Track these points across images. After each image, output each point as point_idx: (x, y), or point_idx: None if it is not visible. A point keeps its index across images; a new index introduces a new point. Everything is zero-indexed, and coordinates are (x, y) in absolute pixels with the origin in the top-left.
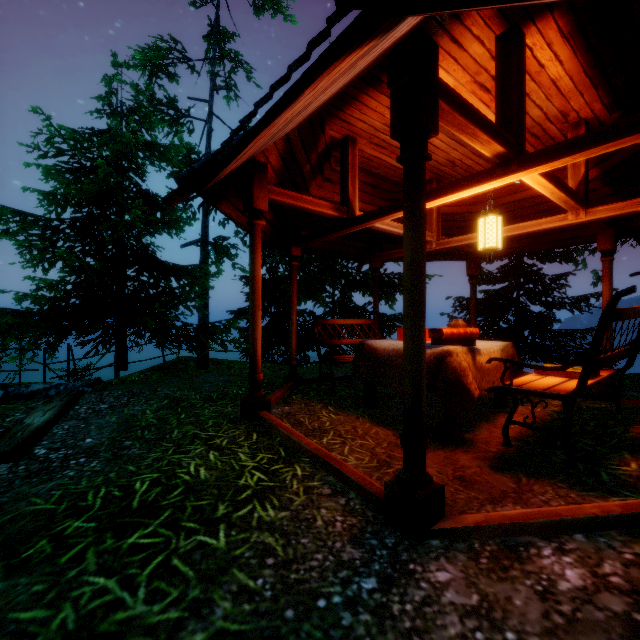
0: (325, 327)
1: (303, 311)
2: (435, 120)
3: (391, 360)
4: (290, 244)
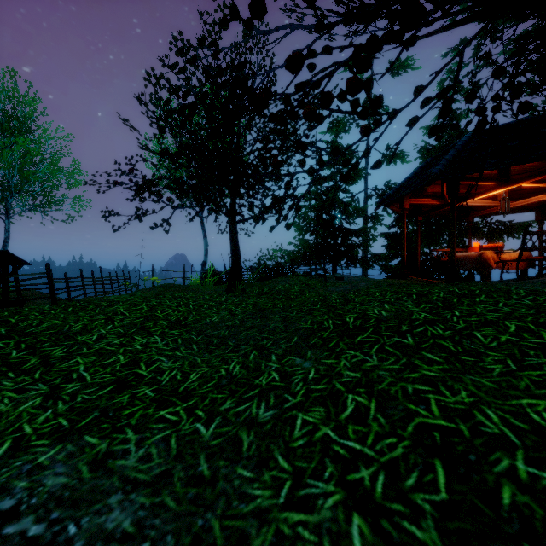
0: (442, 263)
1: (425, 253)
2: (458, 189)
3: (462, 259)
4: (417, 216)
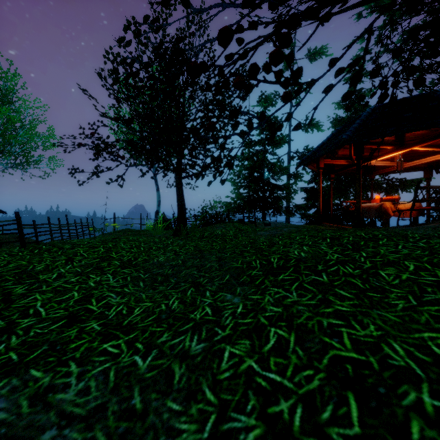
0: (349, 212)
1: (336, 204)
2: (363, 152)
3: (366, 209)
4: (330, 173)
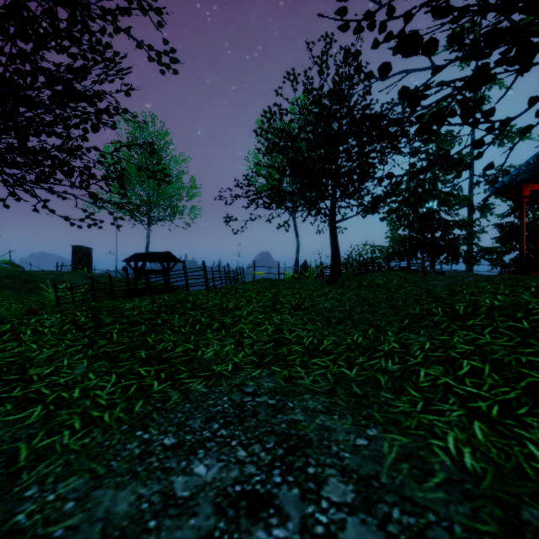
0: None
1: None
2: None
3: None
4: None
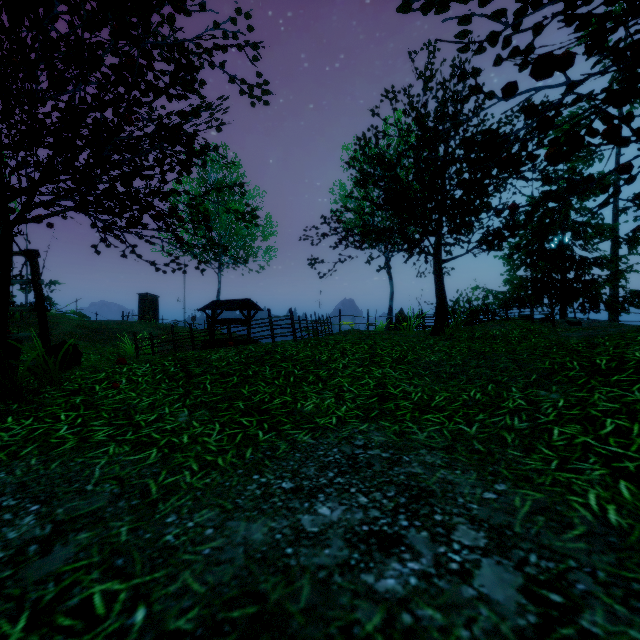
0: None
1: None
2: None
3: None
4: None
